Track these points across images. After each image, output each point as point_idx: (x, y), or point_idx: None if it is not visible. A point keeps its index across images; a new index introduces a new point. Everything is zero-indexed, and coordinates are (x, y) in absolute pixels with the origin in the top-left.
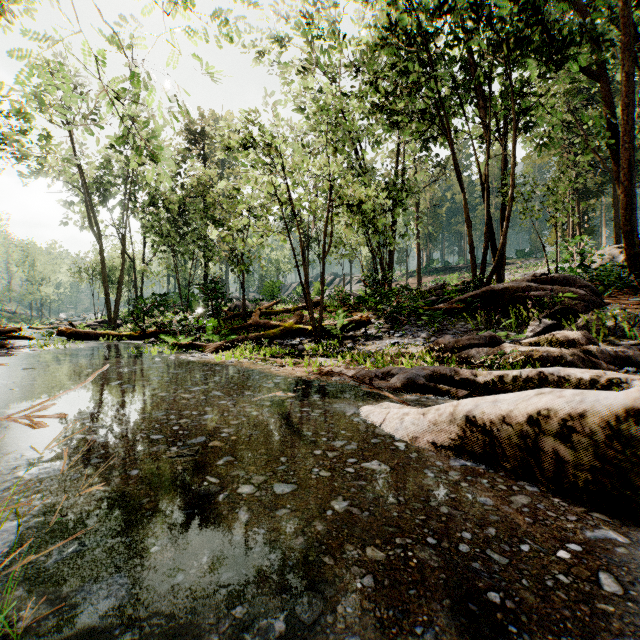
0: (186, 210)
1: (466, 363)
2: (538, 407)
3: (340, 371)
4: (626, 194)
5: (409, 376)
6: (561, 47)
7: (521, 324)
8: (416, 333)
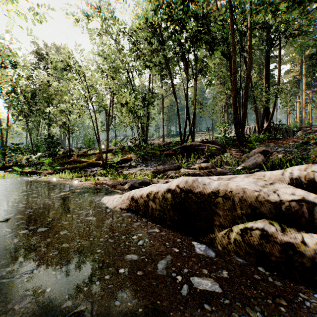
0: (36, 97)
1: (166, 177)
2: (149, 191)
3: (106, 182)
4: (234, 108)
5: (132, 183)
6: (212, 45)
7: (195, 160)
8: (152, 164)
